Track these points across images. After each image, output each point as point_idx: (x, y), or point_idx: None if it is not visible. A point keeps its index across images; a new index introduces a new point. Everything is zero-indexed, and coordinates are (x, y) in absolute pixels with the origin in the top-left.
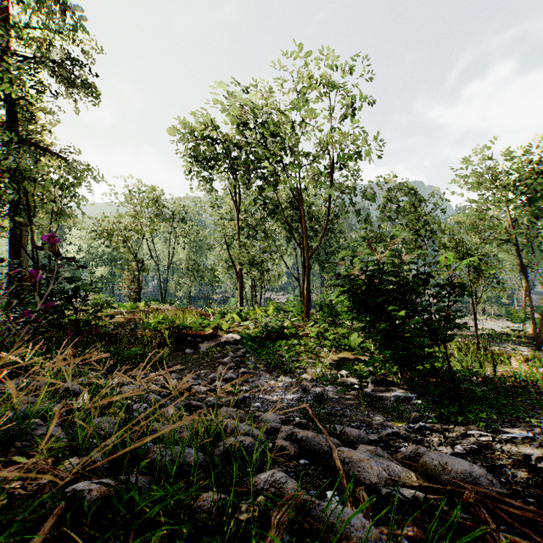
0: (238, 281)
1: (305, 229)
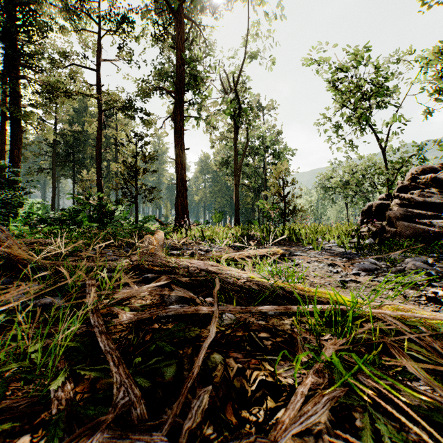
0: None
1: None
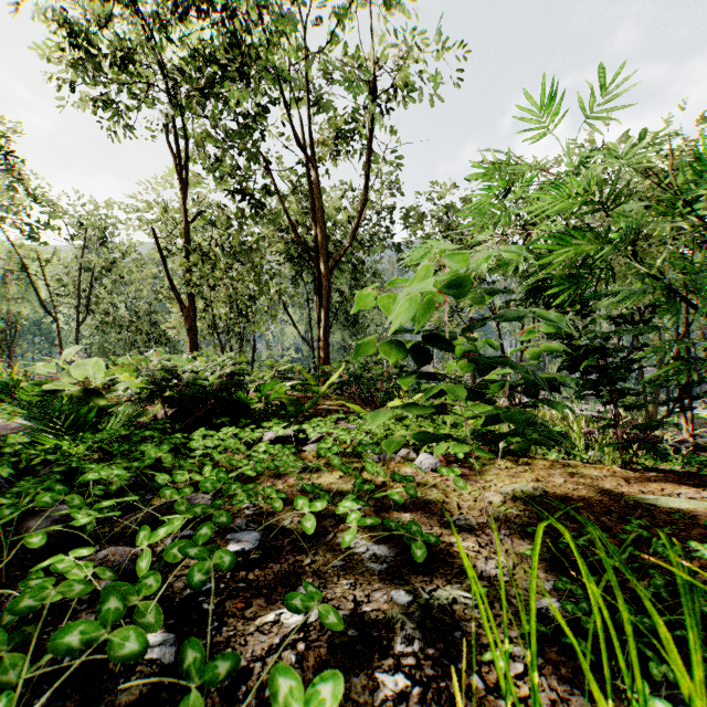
0: (186, 324)
1: (322, 212)
